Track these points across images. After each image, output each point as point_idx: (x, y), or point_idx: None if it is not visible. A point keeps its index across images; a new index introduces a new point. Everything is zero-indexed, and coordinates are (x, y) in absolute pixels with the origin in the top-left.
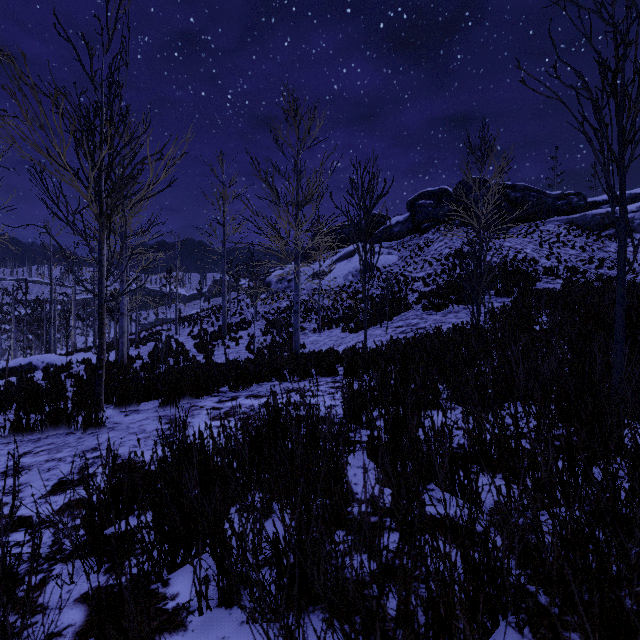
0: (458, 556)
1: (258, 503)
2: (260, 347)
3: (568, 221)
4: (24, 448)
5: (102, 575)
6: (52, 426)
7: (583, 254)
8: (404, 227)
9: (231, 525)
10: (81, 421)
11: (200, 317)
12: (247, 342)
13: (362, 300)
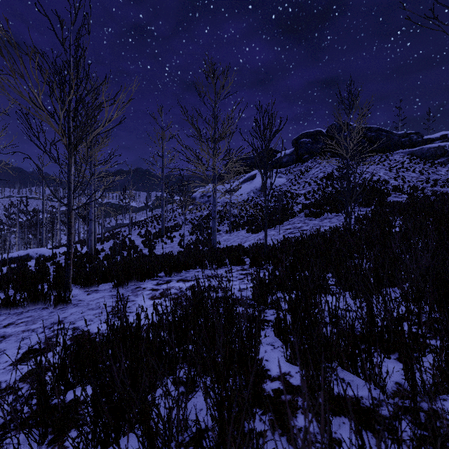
0: (373, 444)
1: (184, 376)
2: (188, 243)
3: (410, 153)
4: (9, 320)
5: (45, 448)
6: (32, 302)
7: (421, 176)
8: (290, 158)
9: (157, 414)
10: (53, 299)
11: (146, 222)
12: (179, 240)
13: (260, 210)
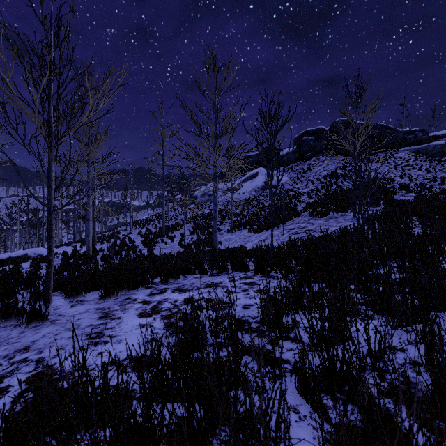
0: None
1: None
2: (188, 243)
3: (415, 150)
4: None
5: None
6: (3, 319)
7: (428, 174)
8: (292, 156)
9: None
10: (26, 316)
11: (147, 221)
12: (179, 239)
13: (262, 209)
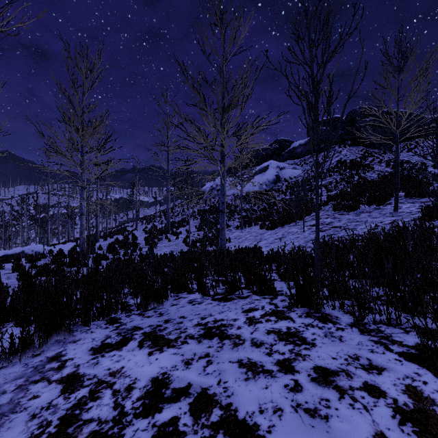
0: None
1: None
2: (194, 241)
3: None
4: None
5: None
6: None
7: None
8: (305, 148)
9: None
10: None
11: (154, 217)
12: (185, 236)
13: (274, 203)
